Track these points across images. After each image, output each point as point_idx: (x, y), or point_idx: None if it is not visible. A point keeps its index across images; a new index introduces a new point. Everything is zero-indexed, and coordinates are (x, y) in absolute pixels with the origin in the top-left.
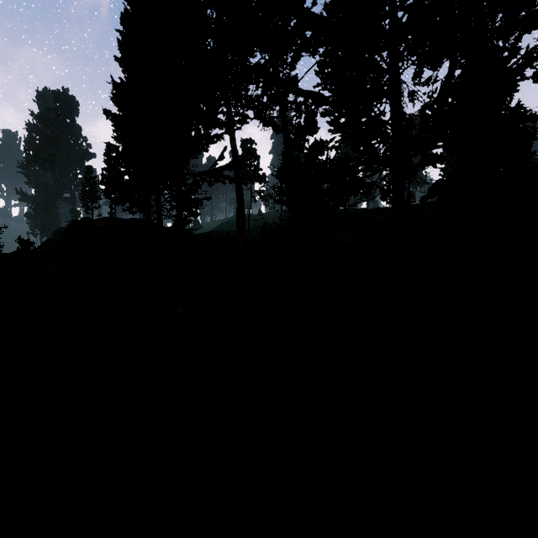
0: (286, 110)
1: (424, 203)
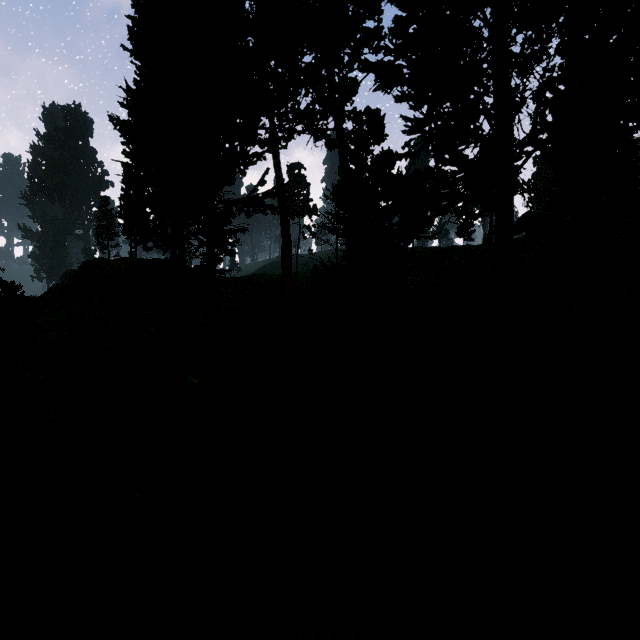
0: (342, 122)
1: None
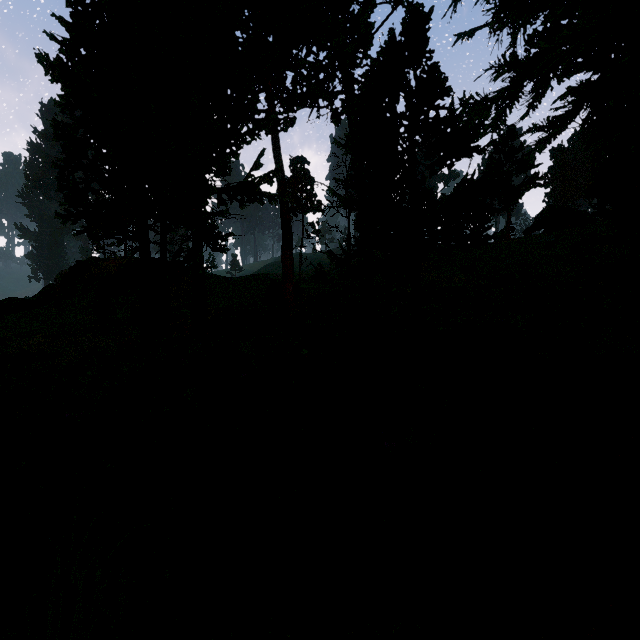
0: None
1: (531, 235)
